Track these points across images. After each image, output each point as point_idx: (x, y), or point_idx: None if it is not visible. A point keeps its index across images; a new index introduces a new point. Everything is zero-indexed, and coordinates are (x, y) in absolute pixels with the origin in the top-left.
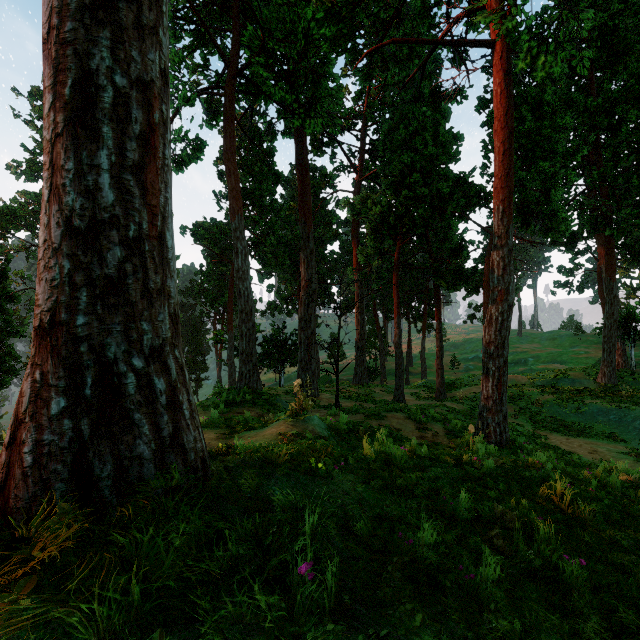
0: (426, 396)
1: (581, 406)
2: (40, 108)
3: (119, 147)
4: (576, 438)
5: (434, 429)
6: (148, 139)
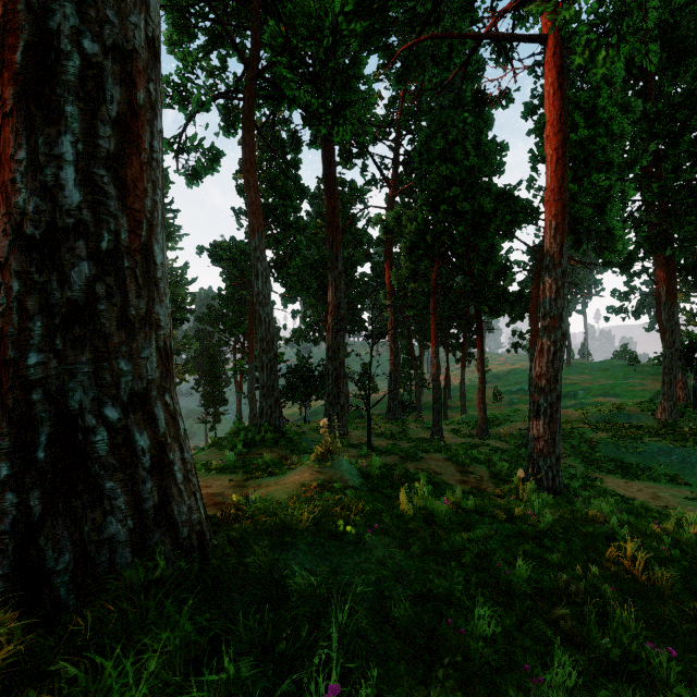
0: (467, 433)
1: (639, 445)
2: None
3: (88, 132)
4: (635, 481)
5: (478, 472)
6: (129, 124)
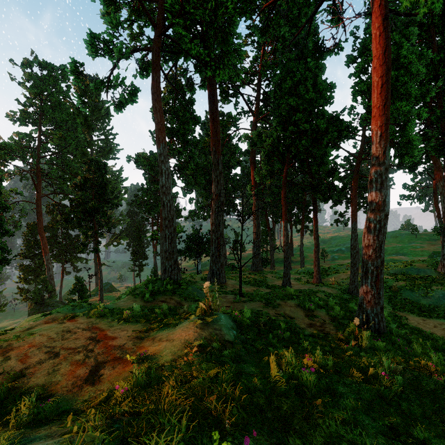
0: (306, 281)
1: (429, 291)
2: (29, 74)
3: None
4: (429, 319)
5: (320, 316)
6: None
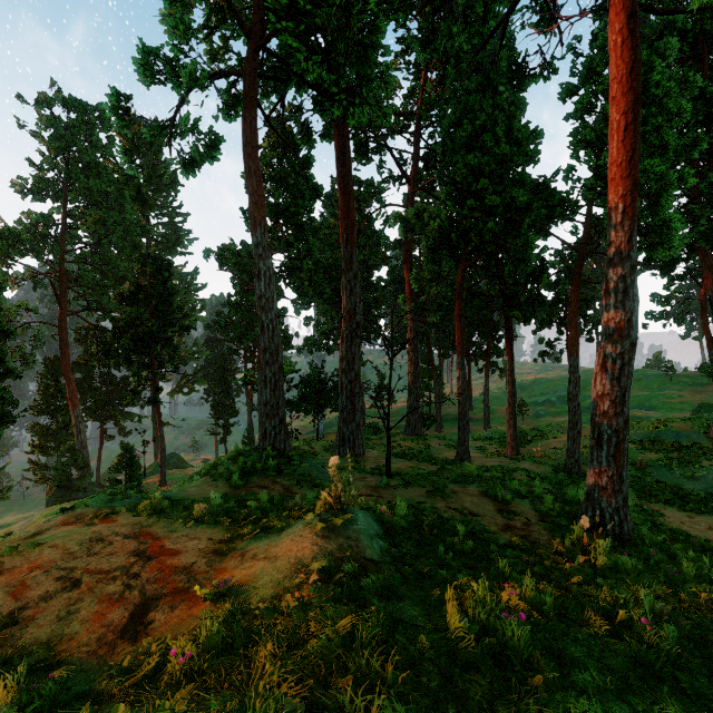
0: (494, 451)
1: (697, 469)
2: (48, 118)
3: None
4: (700, 515)
5: (522, 512)
6: None
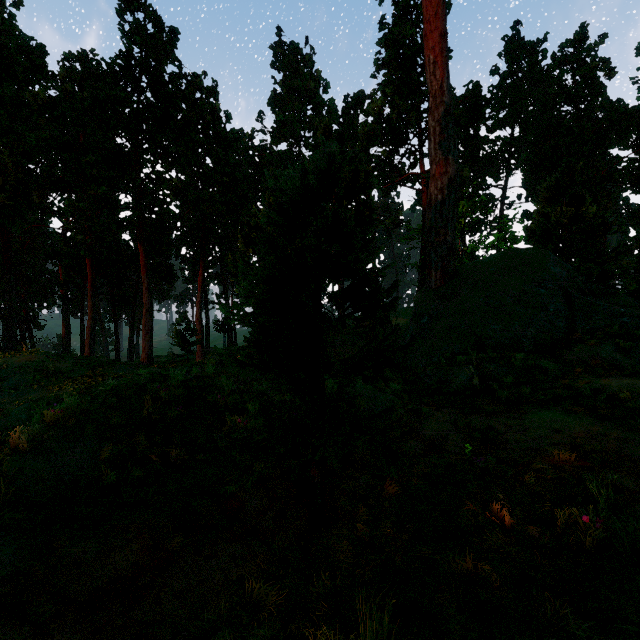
0: None
1: None
2: None
3: None
4: None
5: None
6: None
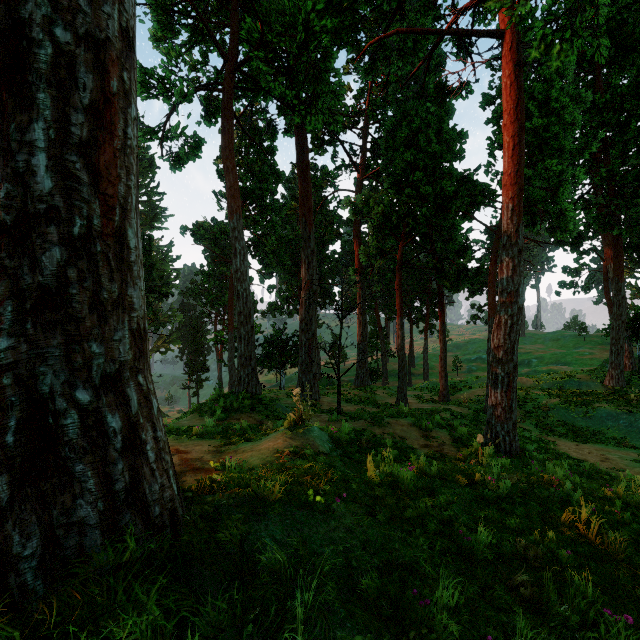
0: (429, 399)
1: (589, 410)
2: None
3: (60, 119)
4: (585, 444)
5: (440, 437)
6: (102, 112)
